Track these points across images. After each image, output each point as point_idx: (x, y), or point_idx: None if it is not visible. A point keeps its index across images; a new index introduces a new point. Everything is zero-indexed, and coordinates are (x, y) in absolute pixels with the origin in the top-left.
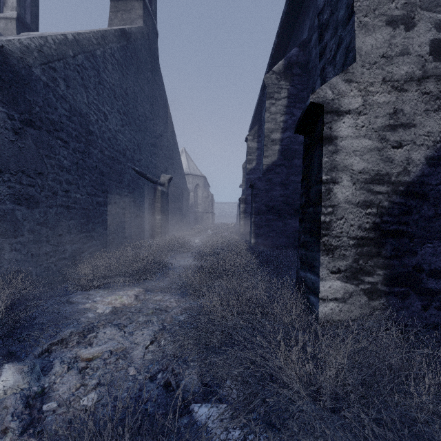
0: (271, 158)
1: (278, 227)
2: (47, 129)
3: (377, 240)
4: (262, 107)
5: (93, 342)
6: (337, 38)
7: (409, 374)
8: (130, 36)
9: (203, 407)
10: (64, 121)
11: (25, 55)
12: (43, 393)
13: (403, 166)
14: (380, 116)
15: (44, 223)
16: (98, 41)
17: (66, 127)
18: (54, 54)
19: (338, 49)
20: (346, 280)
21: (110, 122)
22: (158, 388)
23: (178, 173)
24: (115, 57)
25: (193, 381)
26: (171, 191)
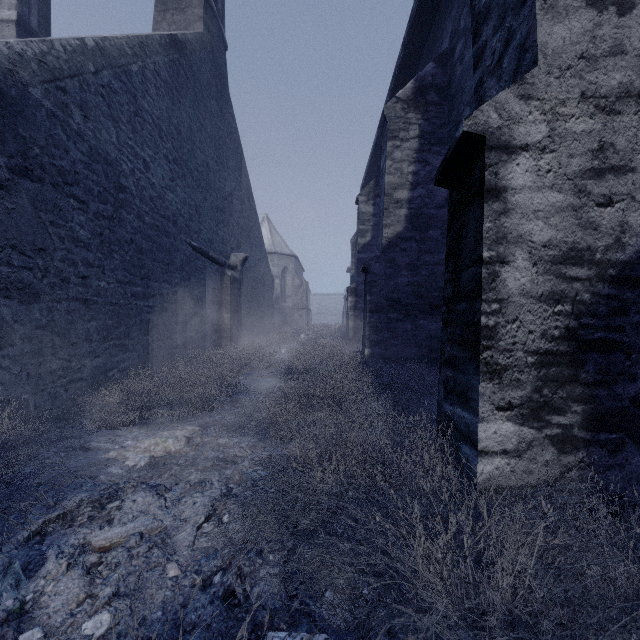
0: (395, 227)
1: (404, 330)
2: (52, 182)
3: (573, 355)
4: (380, 154)
5: (114, 517)
6: (505, 31)
7: (634, 584)
8: (184, 47)
9: (288, 639)
10: (80, 170)
11: (17, 67)
12: (23, 612)
13: (614, 235)
14: (577, 154)
15: (48, 326)
16: (134, 51)
17: (83, 179)
18: (65, 68)
19: (506, 49)
20: (522, 420)
21: (153, 173)
22: (213, 604)
23: (257, 251)
24: (161, 76)
25: (268, 607)
26: (247, 278)
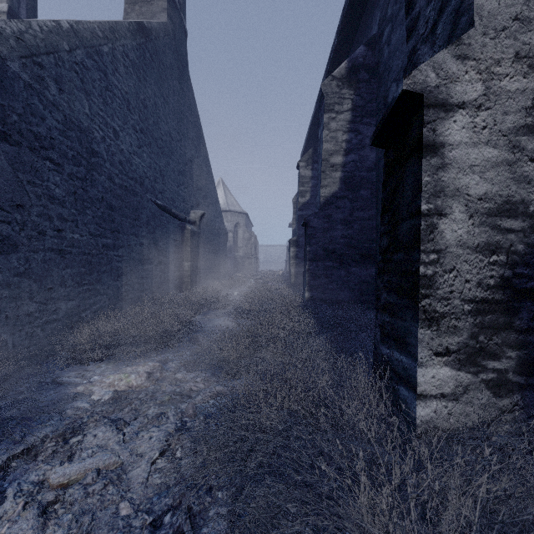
0: (331, 188)
1: (339, 276)
2: (29, 146)
3: (508, 303)
4: (317, 127)
5: (75, 451)
6: None
7: None
8: (150, 33)
9: None
10: (55, 136)
11: None
12: None
13: None
14: (512, 111)
15: (25, 273)
16: (105, 34)
17: (59, 144)
18: (41, 45)
19: (440, 15)
20: (459, 365)
21: (122, 141)
22: None
23: (213, 209)
24: (129, 57)
25: None
26: (204, 231)
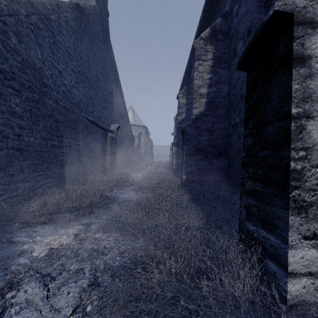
0: (199, 109)
1: (204, 165)
2: None
3: None
4: (189, 73)
5: (7, 307)
6: None
7: None
8: (84, 11)
9: None
10: (16, 72)
11: None
12: None
13: None
14: None
15: None
16: (52, 8)
17: (18, 77)
18: (4, 9)
19: None
20: None
21: (65, 78)
22: None
23: (125, 124)
24: (70, 25)
25: None
26: (120, 137)
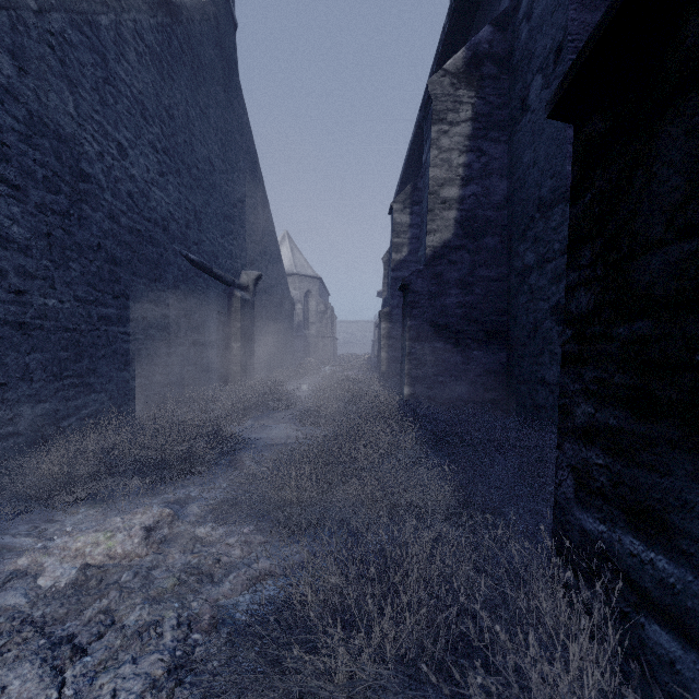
0: (442, 234)
1: (454, 364)
2: None
3: None
4: (417, 156)
5: None
6: None
7: None
8: (179, 12)
9: None
10: (12, 143)
11: None
12: None
13: None
14: None
15: None
16: None
17: (18, 155)
18: None
19: None
20: None
21: (133, 162)
22: None
23: (274, 270)
24: (144, 41)
25: None
26: (262, 301)
